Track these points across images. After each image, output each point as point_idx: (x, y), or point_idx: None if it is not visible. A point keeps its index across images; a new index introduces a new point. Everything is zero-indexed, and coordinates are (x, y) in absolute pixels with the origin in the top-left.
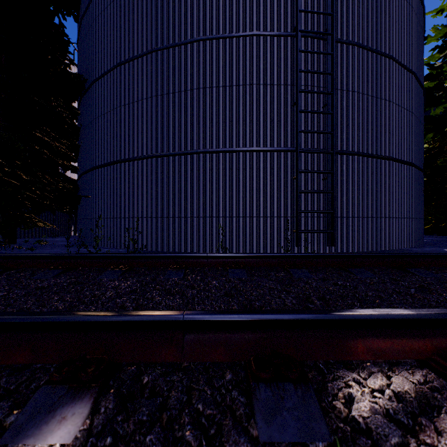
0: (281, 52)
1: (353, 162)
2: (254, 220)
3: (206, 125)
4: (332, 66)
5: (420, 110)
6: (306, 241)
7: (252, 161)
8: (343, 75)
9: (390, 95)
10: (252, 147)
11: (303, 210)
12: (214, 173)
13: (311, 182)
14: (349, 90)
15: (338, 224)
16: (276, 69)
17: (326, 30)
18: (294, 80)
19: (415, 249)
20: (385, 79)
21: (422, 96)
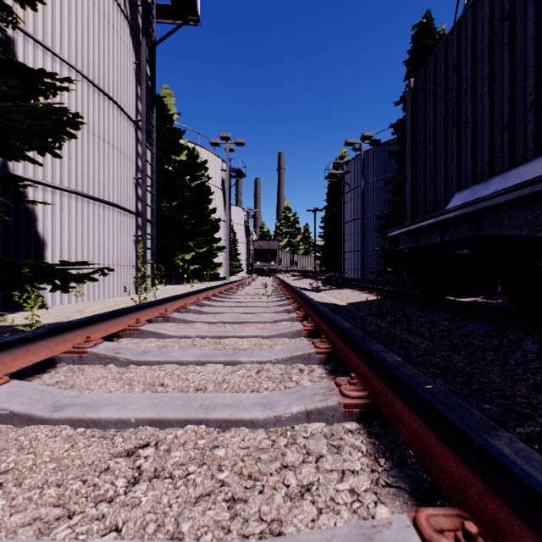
0: None
1: None
2: None
3: None
4: None
5: None
6: None
7: None
8: None
9: None
10: None
11: None
12: None
13: None
14: None
15: None
16: None
17: None
18: None
19: None
20: None
21: None
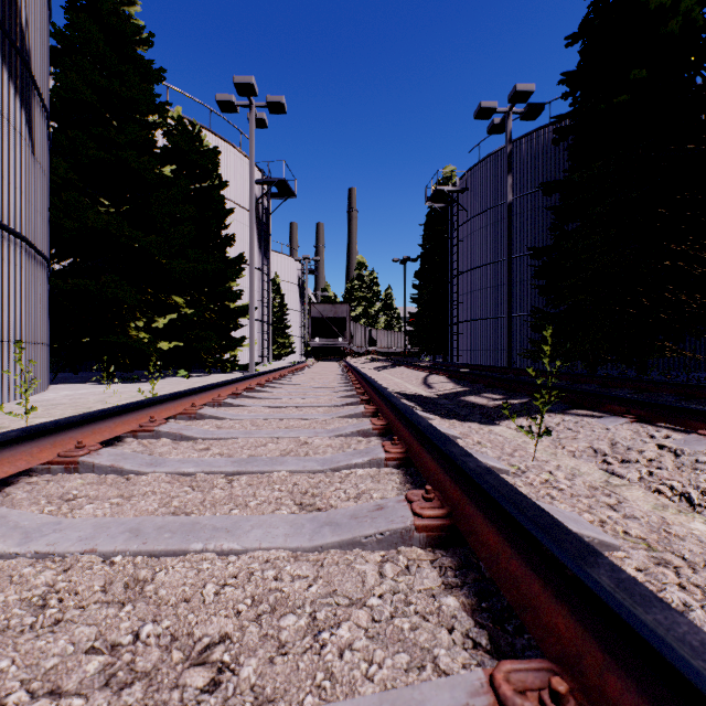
0: None
1: None
2: None
3: None
4: None
5: None
6: None
7: None
8: None
9: None
10: None
11: None
12: None
13: None
14: None
15: None
16: None
17: None
18: None
19: None
20: None
21: None
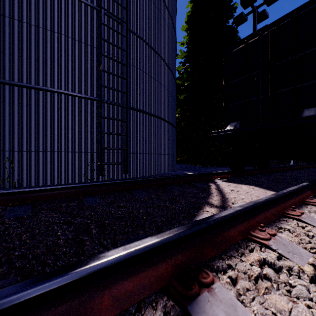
0: (88, 18)
1: (140, 116)
2: (63, 154)
3: (5, 55)
4: (126, 45)
5: (174, 94)
6: (109, 171)
7: (61, 102)
8: (134, 56)
9: (160, 79)
10: (61, 90)
11: (106, 147)
12: (16, 106)
13: (112, 127)
14: (138, 67)
15: (131, 158)
16: (84, 30)
17: (123, 18)
18: (99, 45)
19: (172, 172)
20: (158, 69)
21: (175, 86)
